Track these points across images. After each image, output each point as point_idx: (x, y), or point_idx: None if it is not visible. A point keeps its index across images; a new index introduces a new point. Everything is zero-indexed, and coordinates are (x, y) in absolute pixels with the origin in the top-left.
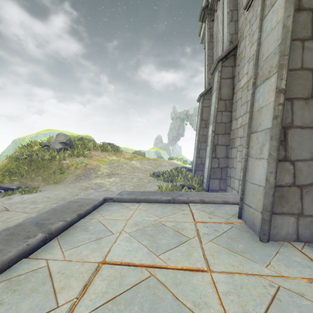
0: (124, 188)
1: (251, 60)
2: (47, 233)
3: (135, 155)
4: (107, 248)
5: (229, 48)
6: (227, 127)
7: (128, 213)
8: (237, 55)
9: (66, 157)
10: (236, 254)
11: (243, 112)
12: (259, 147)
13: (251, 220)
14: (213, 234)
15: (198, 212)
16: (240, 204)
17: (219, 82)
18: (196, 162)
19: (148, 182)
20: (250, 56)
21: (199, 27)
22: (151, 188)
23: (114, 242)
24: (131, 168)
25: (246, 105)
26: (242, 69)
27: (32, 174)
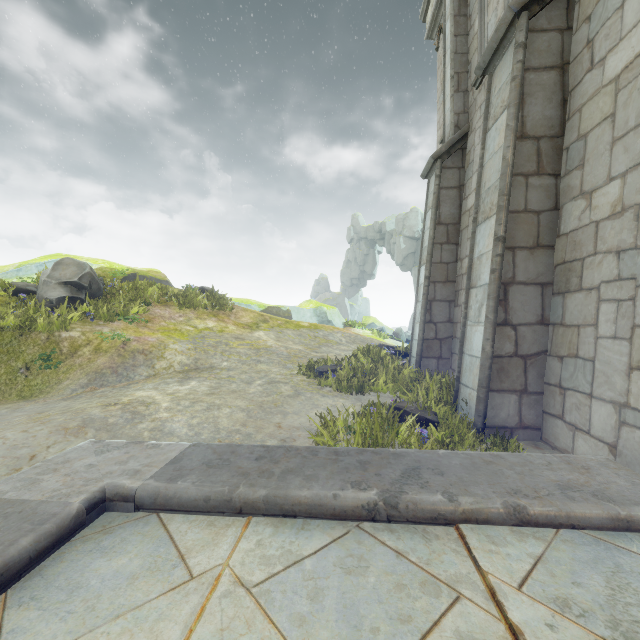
0: (216, 418)
1: None
2: None
3: (266, 317)
4: None
5: None
6: (543, 225)
7: (162, 633)
8: None
9: (77, 321)
10: None
11: (632, 158)
12: None
13: None
14: None
15: (547, 628)
16: None
17: (520, 81)
18: (423, 335)
19: (294, 393)
20: None
21: None
22: (302, 417)
23: None
24: (252, 350)
25: None
26: (612, 19)
27: None
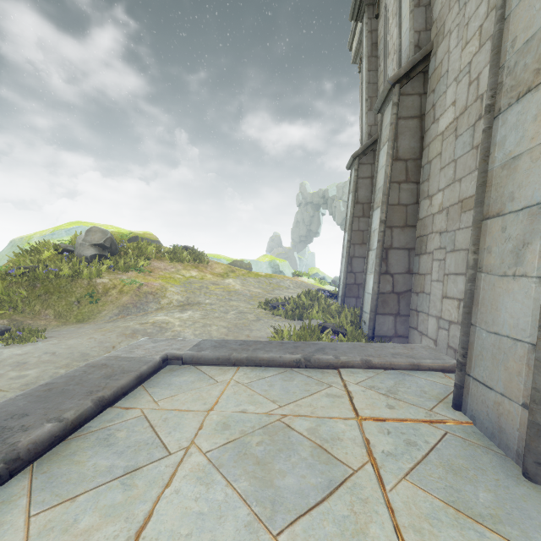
0: (210, 331)
1: (463, 75)
2: (3, 460)
3: (233, 269)
4: (146, 505)
5: (414, 57)
6: (409, 213)
7: (211, 393)
8: (431, 71)
9: (104, 271)
10: (481, 525)
11: (446, 181)
12: (512, 249)
13: (492, 420)
14: (406, 456)
15: (361, 391)
16: (459, 376)
17: (395, 126)
18: (346, 281)
19: (256, 319)
20: (460, 68)
21: (350, 33)
22: (262, 332)
23: (167, 482)
24: (225, 292)
25: (453, 167)
26: (442, 97)
27: (36, 305)
